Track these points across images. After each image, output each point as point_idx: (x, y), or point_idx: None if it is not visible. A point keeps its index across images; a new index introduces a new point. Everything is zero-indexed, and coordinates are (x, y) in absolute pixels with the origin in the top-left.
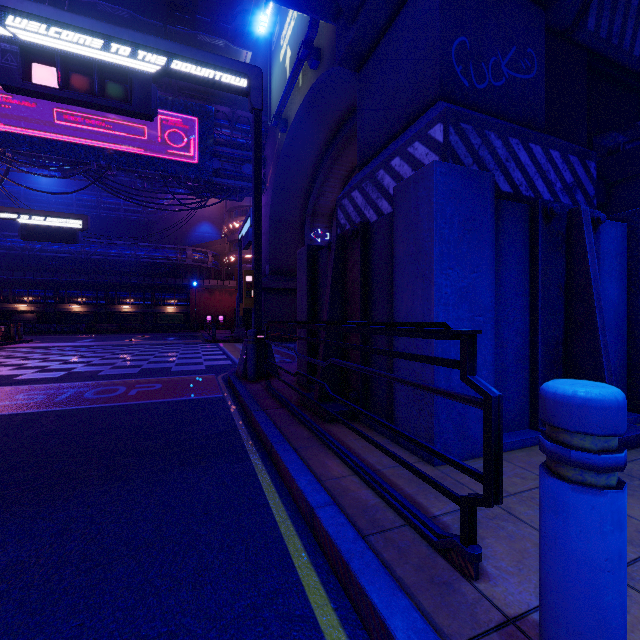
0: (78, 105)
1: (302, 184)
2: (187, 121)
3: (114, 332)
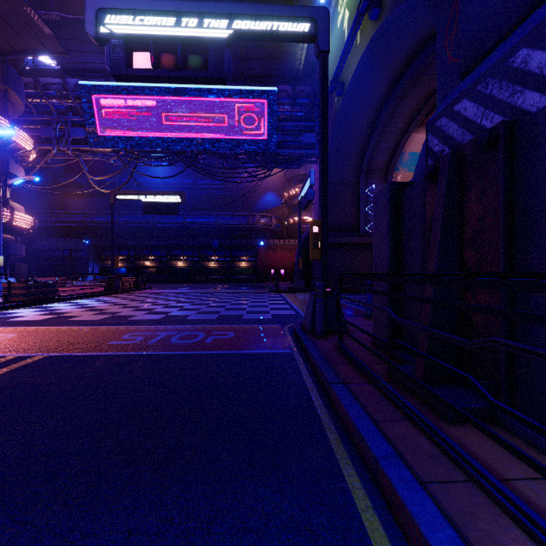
0: (167, 82)
1: (357, 143)
2: (256, 104)
3: (204, 282)
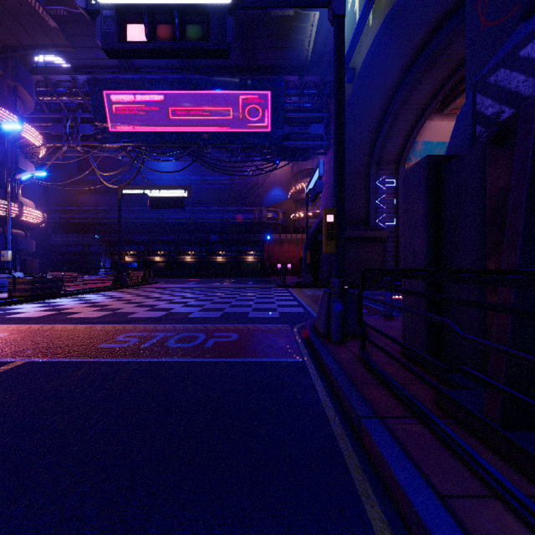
0: (163, 57)
1: (367, 133)
2: (262, 96)
3: (211, 276)
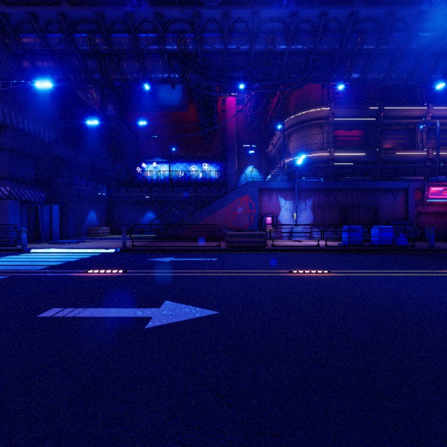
0: None
1: None
2: None
3: None
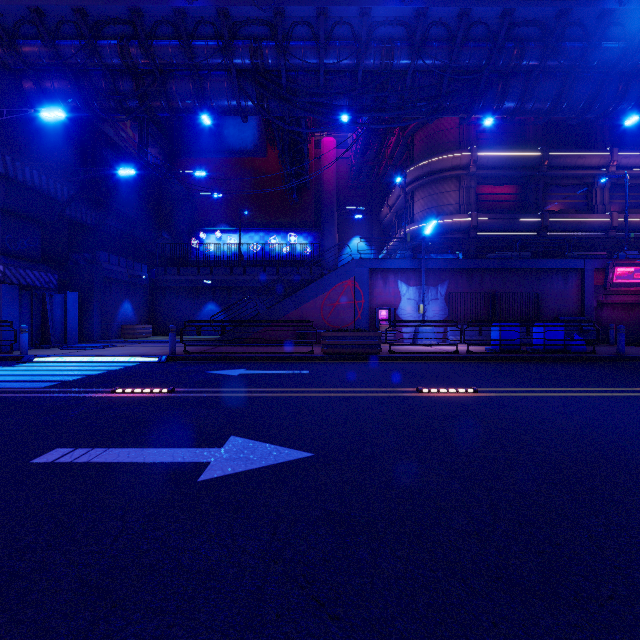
0: None
1: None
2: None
3: None
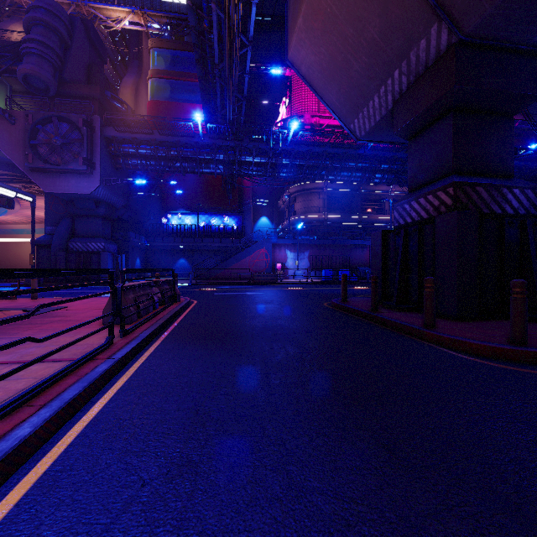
0: None
1: None
2: None
3: None
